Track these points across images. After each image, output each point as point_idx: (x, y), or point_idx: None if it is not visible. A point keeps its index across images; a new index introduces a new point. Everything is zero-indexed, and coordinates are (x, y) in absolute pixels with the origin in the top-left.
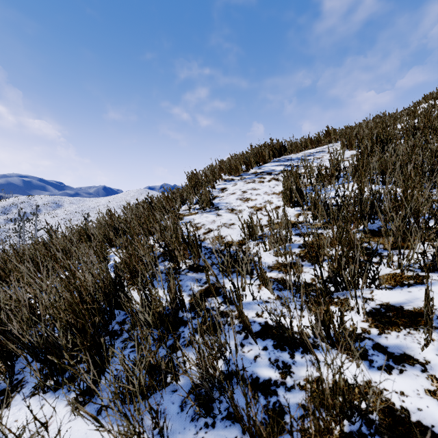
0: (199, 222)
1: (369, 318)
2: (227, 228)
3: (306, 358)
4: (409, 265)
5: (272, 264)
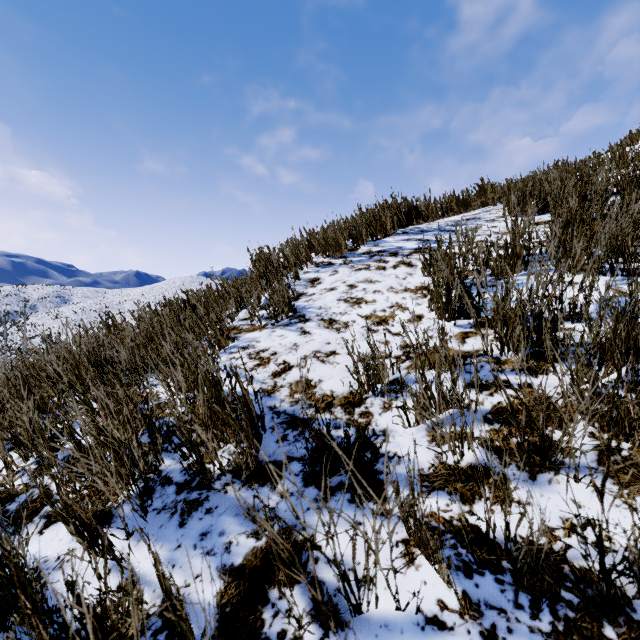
0: (266, 347)
1: None
2: (321, 363)
3: None
4: None
5: (429, 468)
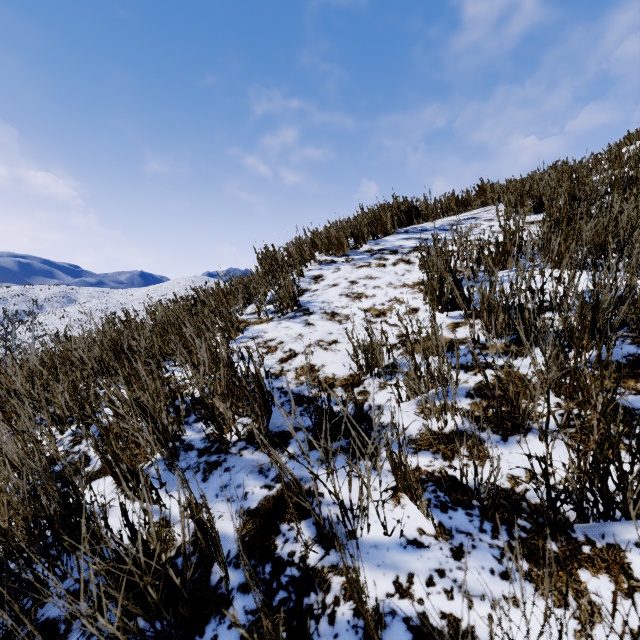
0: (273, 337)
1: None
2: (324, 351)
3: None
4: None
5: (417, 434)
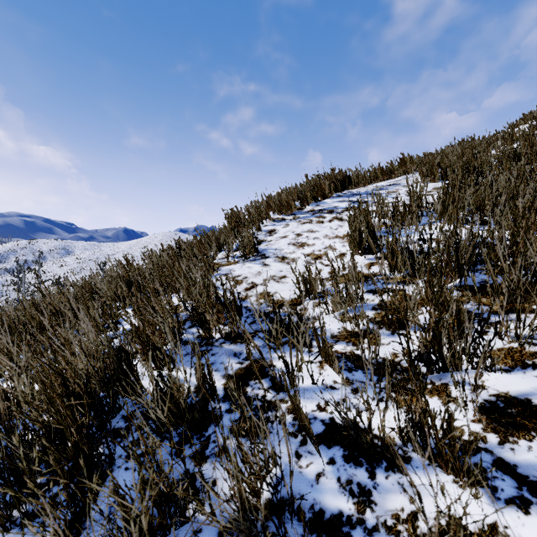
0: (240, 274)
1: (482, 417)
2: (276, 283)
3: (394, 478)
4: (533, 337)
5: (338, 332)
